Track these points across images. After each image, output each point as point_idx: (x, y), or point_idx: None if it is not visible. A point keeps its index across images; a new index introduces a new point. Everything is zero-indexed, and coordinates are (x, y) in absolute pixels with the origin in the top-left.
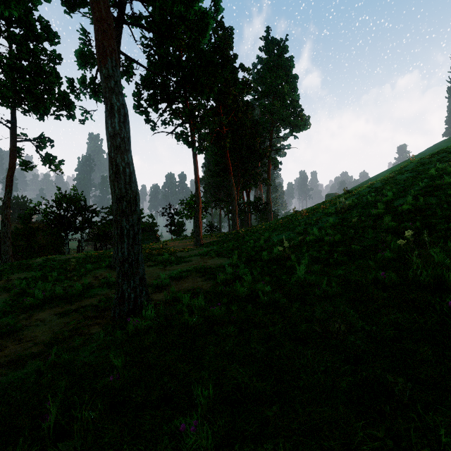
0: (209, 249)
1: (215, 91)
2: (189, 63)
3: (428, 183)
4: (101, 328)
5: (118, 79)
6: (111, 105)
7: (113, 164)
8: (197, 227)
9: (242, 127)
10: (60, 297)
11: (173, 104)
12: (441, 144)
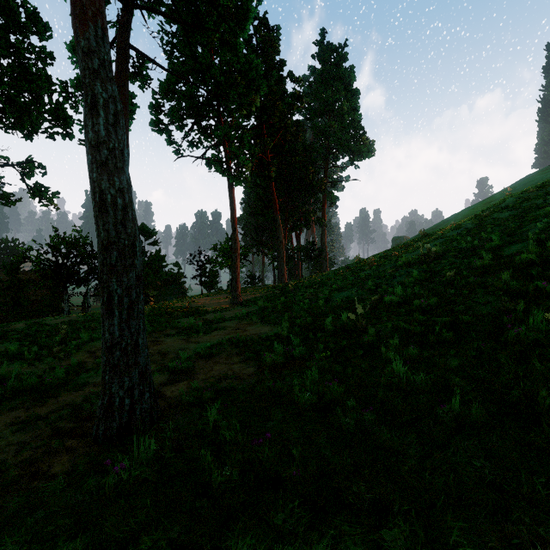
0: (250, 309)
1: (258, 103)
2: (224, 64)
3: (549, 224)
4: (71, 461)
5: (107, 57)
6: (93, 96)
7: (95, 191)
8: (234, 280)
9: (291, 152)
10: (32, 388)
11: (202, 120)
12: (533, 176)
